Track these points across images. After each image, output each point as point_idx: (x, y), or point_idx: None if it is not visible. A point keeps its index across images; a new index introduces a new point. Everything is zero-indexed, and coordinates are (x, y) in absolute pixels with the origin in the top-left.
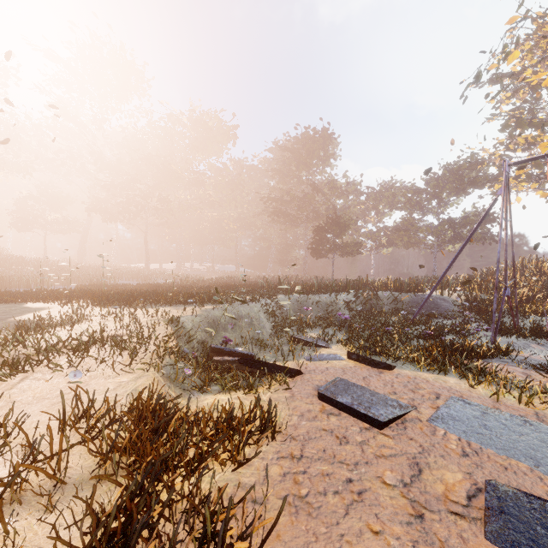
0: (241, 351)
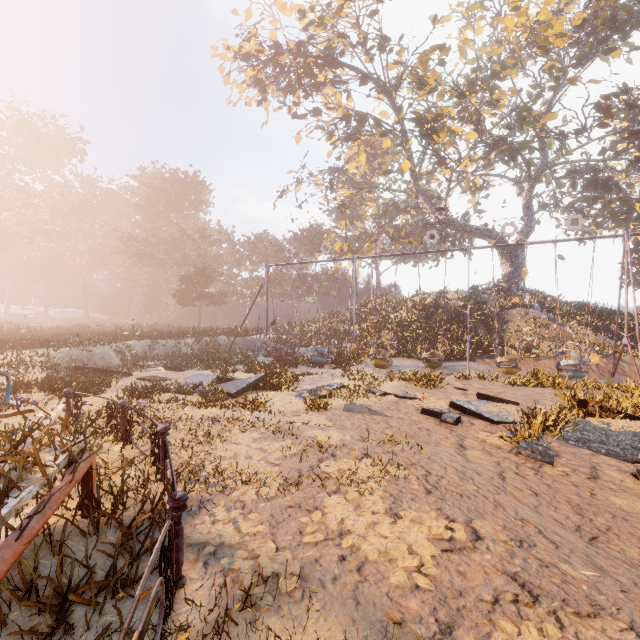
0: (96, 367)
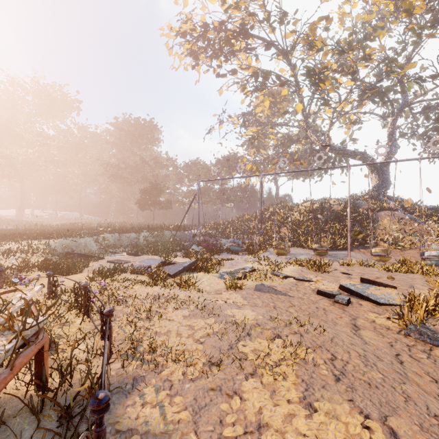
0: (80, 253)
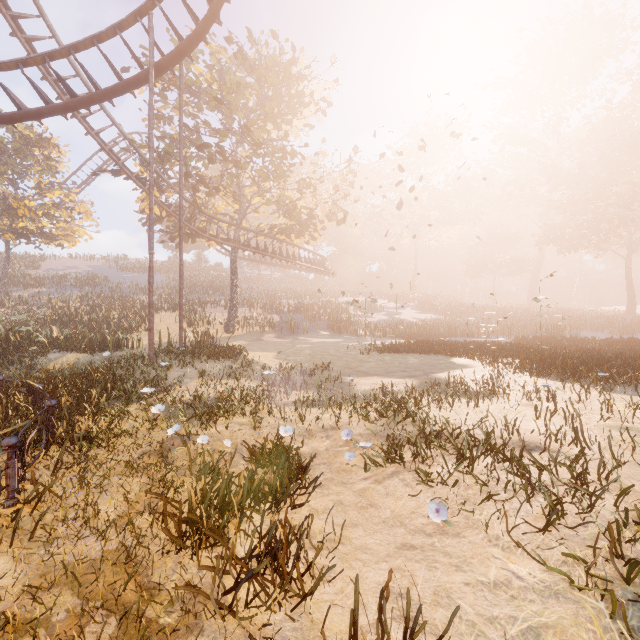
0: None
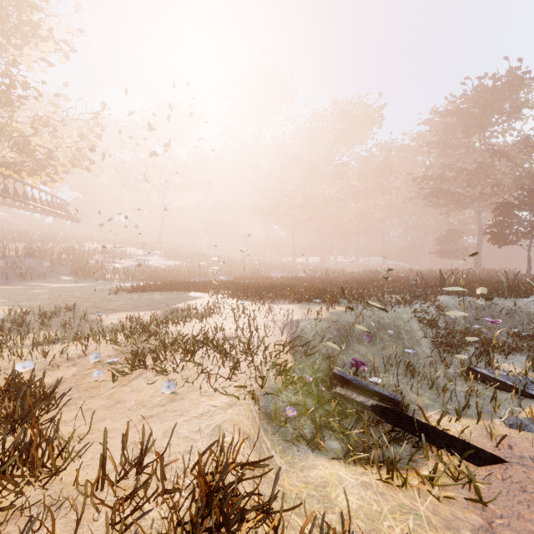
0: (379, 389)
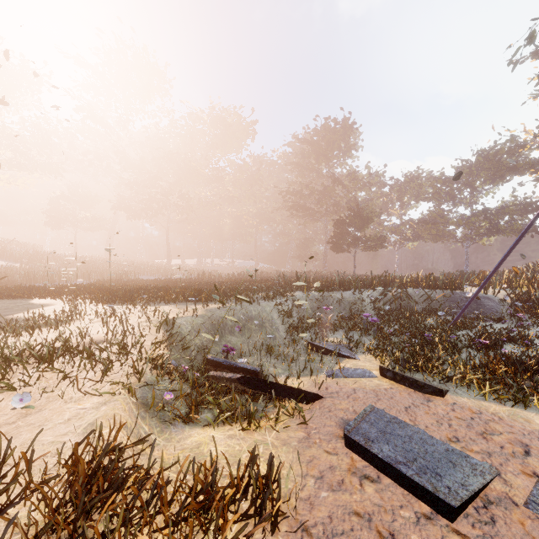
0: (244, 365)
